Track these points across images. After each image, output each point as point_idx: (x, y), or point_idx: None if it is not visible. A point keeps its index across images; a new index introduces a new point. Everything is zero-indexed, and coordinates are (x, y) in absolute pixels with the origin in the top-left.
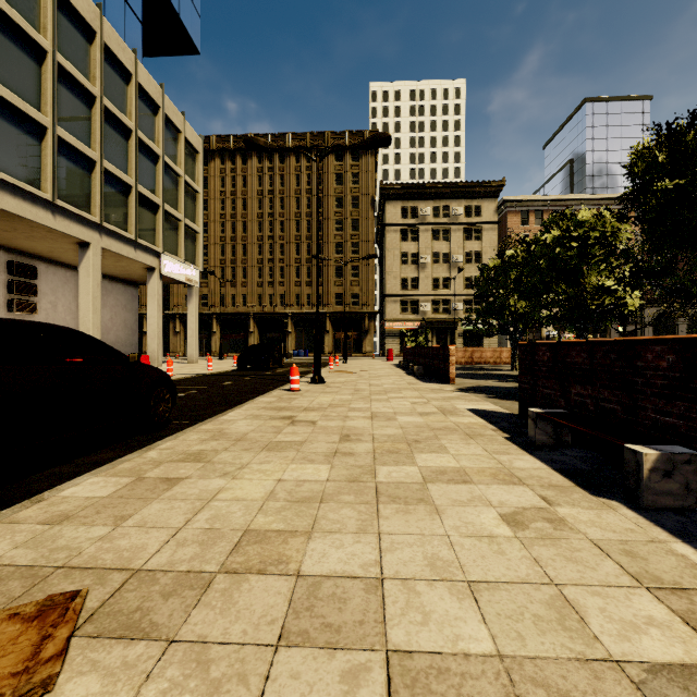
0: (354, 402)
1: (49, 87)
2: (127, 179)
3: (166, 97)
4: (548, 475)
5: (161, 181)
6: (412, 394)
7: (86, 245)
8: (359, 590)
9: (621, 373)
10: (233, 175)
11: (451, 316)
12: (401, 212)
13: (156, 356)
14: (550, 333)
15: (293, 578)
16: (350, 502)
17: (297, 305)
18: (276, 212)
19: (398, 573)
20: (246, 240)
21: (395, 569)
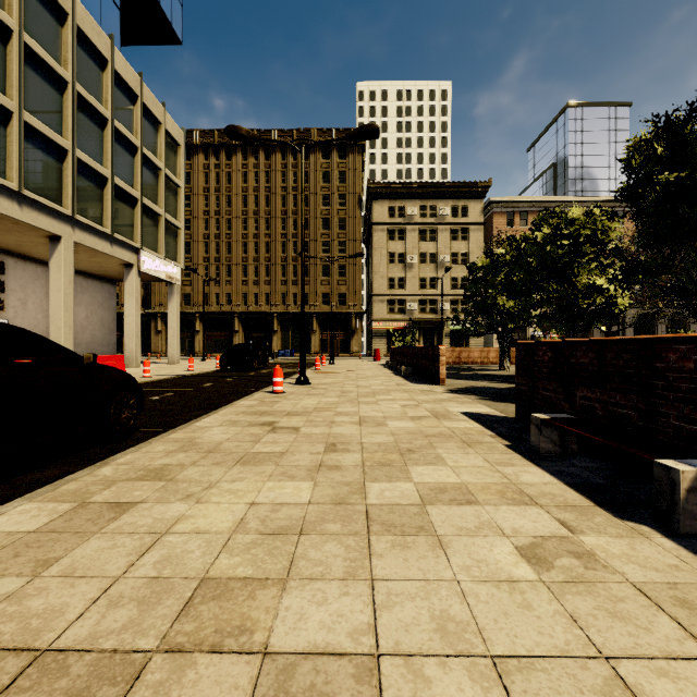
0: (341, 405)
1: (15, 69)
2: (103, 170)
3: (145, 86)
4: (561, 492)
5: (140, 173)
6: (401, 396)
7: (57, 239)
8: (348, 678)
9: (636, 375)
10: (217, 171)
11: (438, 316)
12: (388, 212)
13: (134, 356)
14: (535, 333)
15: (258, 659)
16: (335, 533)
17: (283, 304)
18: (261, 210)
19: (398, 645)
20: (231, 237)
21: (395, 637)
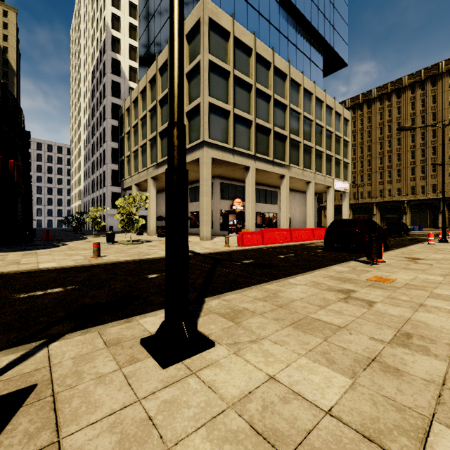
0: None
1: (301, 127)
2: (322, 149)
3: (335, 102)
4: None
5: (334, 144)
6: None
7: (309, 183)
8: None
9: None
10: (361, 118)
11: None
12: None
13: None
14: None
15: None
16: None
17: (412, 194)
18: (393, 133)
19: None
20: (370, 156)
21: None
